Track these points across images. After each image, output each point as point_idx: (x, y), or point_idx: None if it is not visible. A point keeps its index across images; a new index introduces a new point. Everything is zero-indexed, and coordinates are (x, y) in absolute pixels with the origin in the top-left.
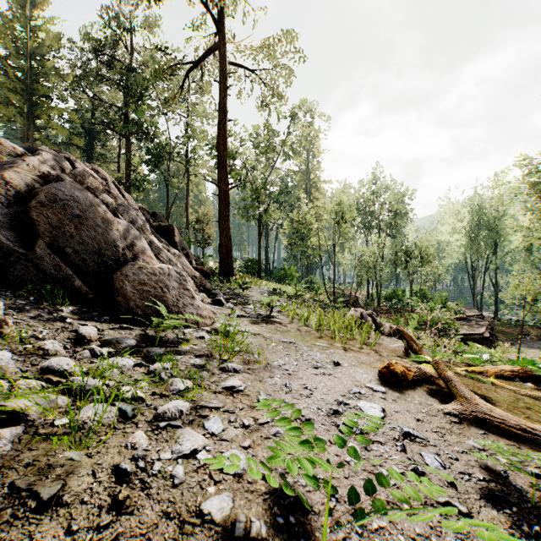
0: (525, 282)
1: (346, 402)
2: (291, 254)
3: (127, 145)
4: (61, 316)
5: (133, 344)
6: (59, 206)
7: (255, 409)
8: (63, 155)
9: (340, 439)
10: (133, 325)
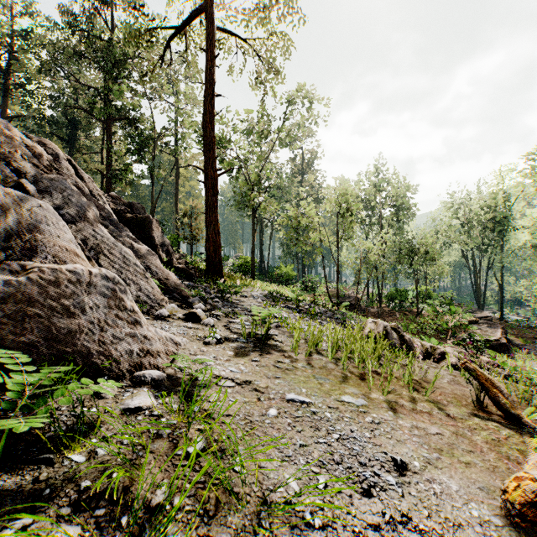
0: None
1: None
2: (286, 252)
3: (108, 132)
4: None
5: None
6: None
7: None
8: None
9: None
10: None
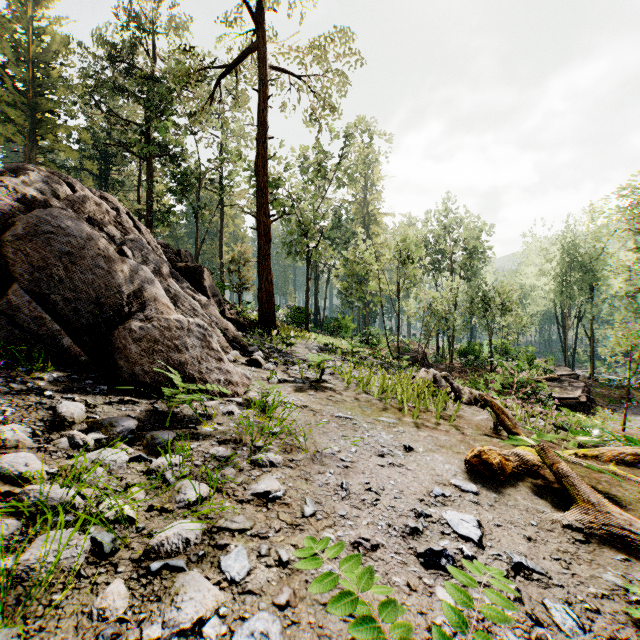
0: (632, 336)
1: (426, 513)
2: (345, 301)
3: (148, 170)
4: (39, 387)
5: (132, 427)
6: (44, 240)
7: (298, 529)
8: (63, 179)
9: (440, 630)
10: (138, 396)
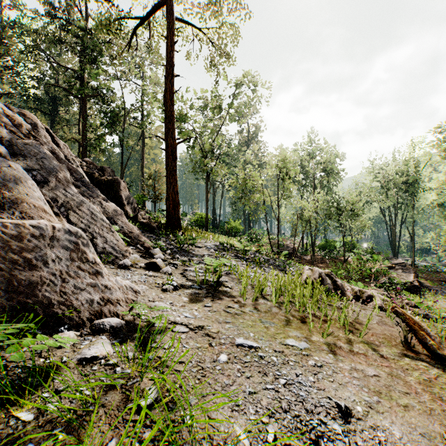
0: None
1: None
2: (235, 209)
3: (83, 107)
4: None
5: None
6: None
7: None
8: None
9: None
10: None
